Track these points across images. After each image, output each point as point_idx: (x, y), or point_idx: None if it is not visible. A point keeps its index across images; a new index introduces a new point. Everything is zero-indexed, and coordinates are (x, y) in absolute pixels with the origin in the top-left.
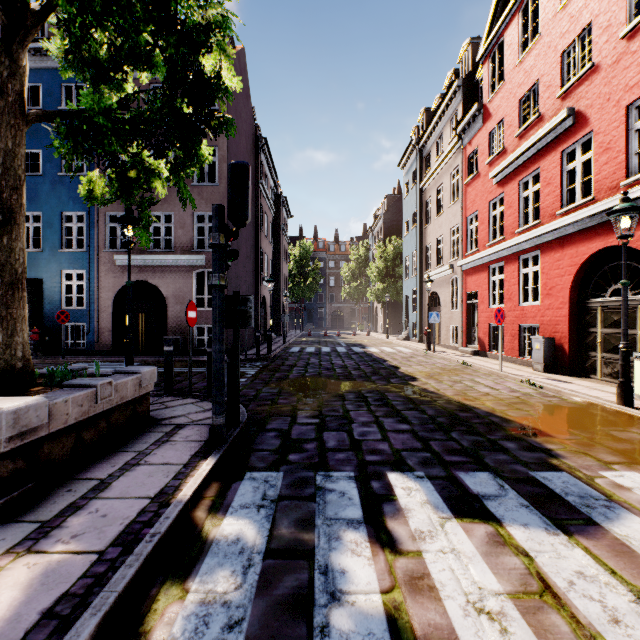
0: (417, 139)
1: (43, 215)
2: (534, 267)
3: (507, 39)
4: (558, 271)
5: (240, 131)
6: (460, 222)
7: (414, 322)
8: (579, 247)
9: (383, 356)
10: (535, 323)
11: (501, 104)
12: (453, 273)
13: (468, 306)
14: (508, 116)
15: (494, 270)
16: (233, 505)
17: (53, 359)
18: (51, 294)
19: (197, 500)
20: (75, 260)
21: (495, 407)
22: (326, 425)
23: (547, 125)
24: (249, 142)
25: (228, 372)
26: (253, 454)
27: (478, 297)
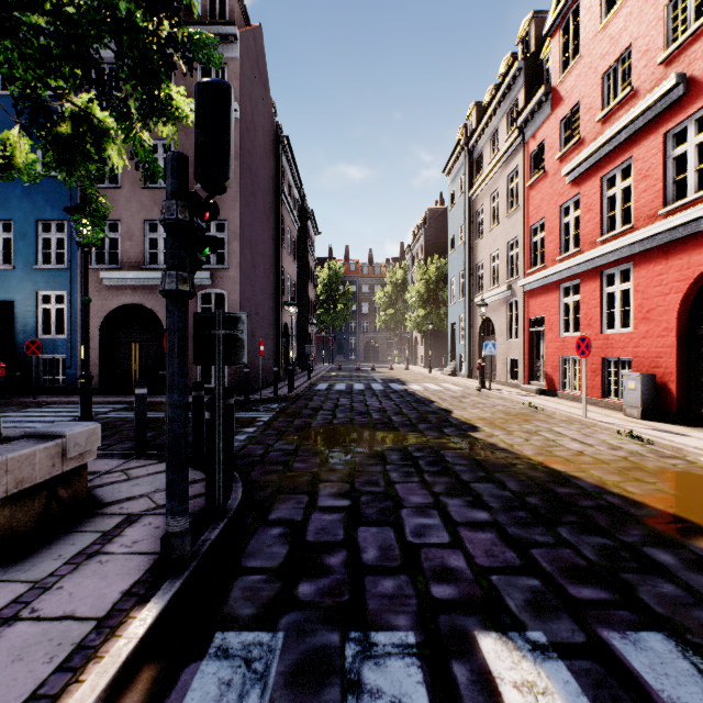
0: (466, 139)
1: (15, 224)
2: (623, 284)
3: (585, 1)
4: (660, 288)
5: (256, 125)
6: (521, 233)
7: (462, 354)
8: (692, 256)
9: (428, 395)
10: (625, 355)
11: (576, 83)
12: (511, 295)
13: (531, 335)
14: (586, 97)
15: (566, 290)
16: None
17: (21, 400)
18: (24, 320)
19: None
20: (54, 279)
21: (602, 476)
22: (361, 512)
23: (645, 100)
24: (267, 140)
25: (207, 433)
26: (237, 581)
27: (545, 323)
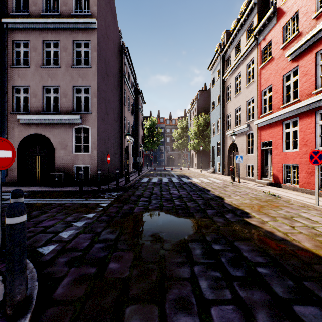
0: (221, 49)
1: None
2: None
3: None
4: None
5: (108, 36)
6: (255, 95)
7: (218, 162)
8: None
9: (205, 186)
10: None
11: (296, 0)
12: (249, 130)
13: (262, 151)
14: (304, 6)
15: (286, 125)
16: None
17: None
18: None
19: None
20: None
21: None
22: None
23: None
24: (116, 47)
25: None
26: None
27: (272, 145)
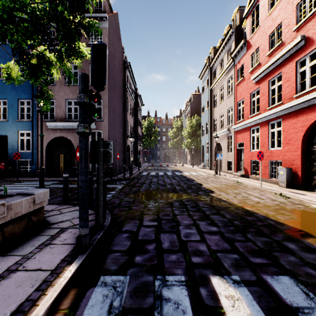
0: (209, 63)
1: (8, 101)
2: (278, 128)
3: (261, 2)
4: (294, 130)
5: (115, 57)
6: (233, 105)
7: (207, 159)
8: (308, 115)
9: (192, 177)
10: (279, 159)
11: (258, 39)
12: (229, 133)
13: (238, 150)
14: (262, 45)
15: (253, 130)
16: None
17: (11, 179)
18: (12, 144)
19: (51, 314)
20: (25, 125)
21: (267, 212)
22: (162, 227)
23: (287, 47)
24: (120, 64)
25: (95, 193)
26: (109, 255)
27: (244, 145)
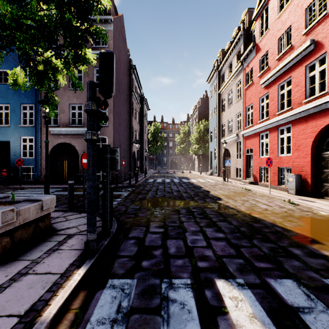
0: (217, 66)
1: (10, 106)
2: (287, 134)
3: (270, 5)
4: (303, 136)
5: (120, 60)
6: (242, 110)
7: (215, 165)
8: (317, 121)
9: (199, 184)
10: (288, 166)
11: (267, 42)
12: (238, 138)
13: (246, 156)
14: (271, 48)
15: (262, 136)
16: (91, 320)
17: (14, 186)
18: (15, 150)
19: (63, 313)
20: (28, 131)
21: (275, 219)
22: (168, 234)
23: (297, 51)
24: (126, 67)
25: (102, 199)
26: (116, 260)
27: (253, 151)
